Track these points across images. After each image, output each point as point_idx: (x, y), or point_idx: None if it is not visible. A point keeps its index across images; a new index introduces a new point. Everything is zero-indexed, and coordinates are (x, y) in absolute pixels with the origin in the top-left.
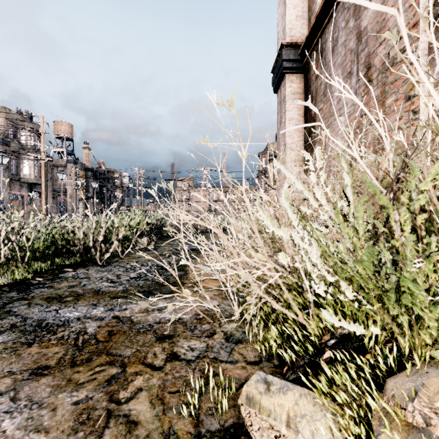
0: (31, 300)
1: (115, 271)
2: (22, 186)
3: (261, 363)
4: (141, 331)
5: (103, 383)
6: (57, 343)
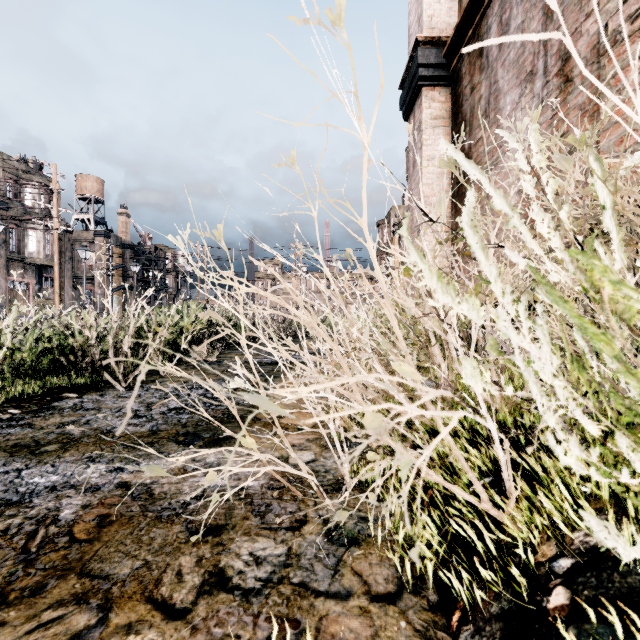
0: None
1: (146, 397)
2: (28, 269)
3: (401, 600)
4: (163, 517)
5: None
6: None
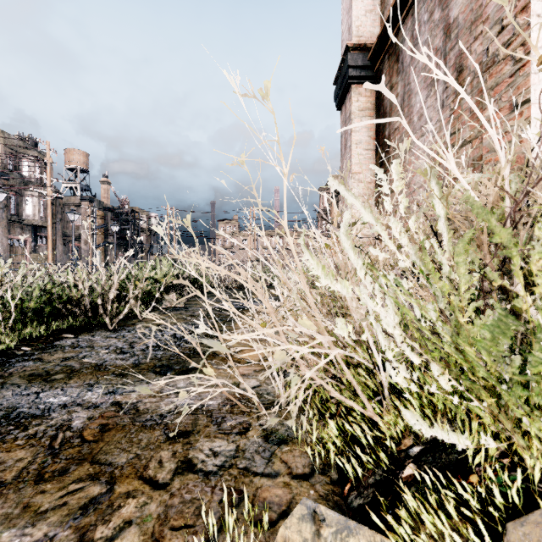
0: (7, 379)
1: (129, 337)
2: (25, 229)
3: (313, 478)
4: (147, 425)
5: (75, 511)
6: (24, 444)
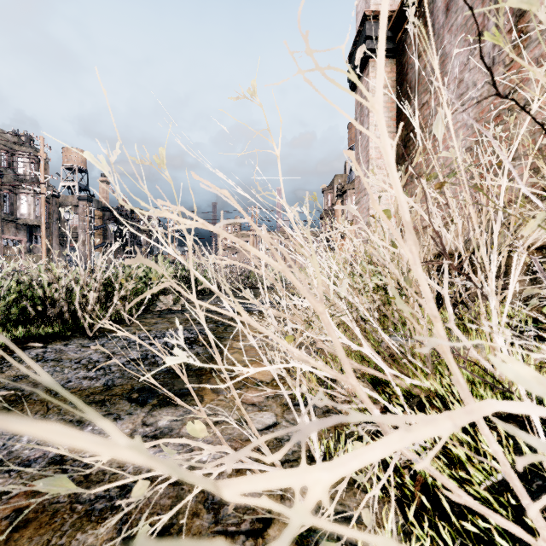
0: None
1: (109, 347)
2: (20, 229)
3: None
4: (94, 512)
5: None
6: None
